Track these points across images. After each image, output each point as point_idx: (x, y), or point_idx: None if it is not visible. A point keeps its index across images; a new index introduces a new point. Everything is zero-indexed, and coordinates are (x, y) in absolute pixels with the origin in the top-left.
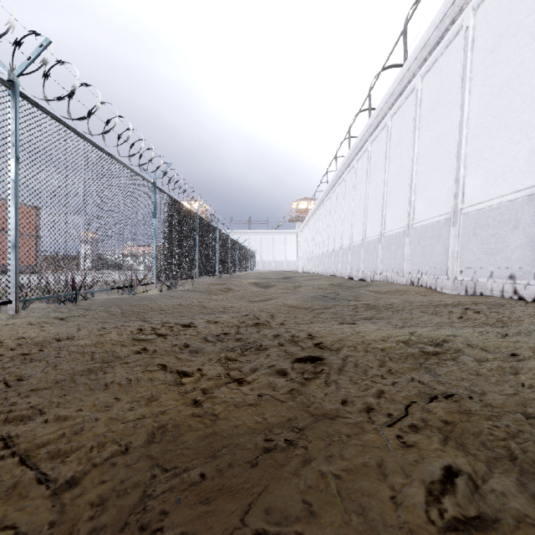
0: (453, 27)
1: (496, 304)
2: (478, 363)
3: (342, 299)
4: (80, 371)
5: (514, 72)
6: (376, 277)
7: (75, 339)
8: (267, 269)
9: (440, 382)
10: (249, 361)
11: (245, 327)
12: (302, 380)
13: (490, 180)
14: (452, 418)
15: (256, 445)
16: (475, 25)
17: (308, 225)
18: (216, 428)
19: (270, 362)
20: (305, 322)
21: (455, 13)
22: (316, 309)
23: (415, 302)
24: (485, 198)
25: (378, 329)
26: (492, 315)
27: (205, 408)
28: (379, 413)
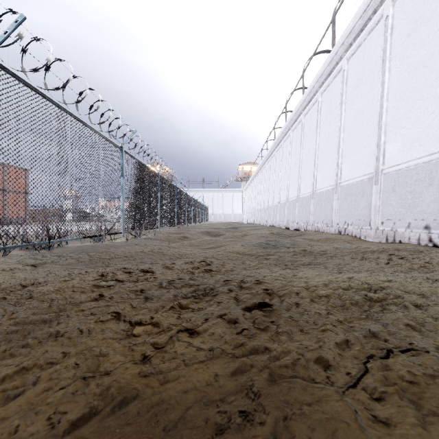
0: (375, 16)
1: (415, 251)
2: (421, 310)
3: (282, 246)
4: (34, 321)
5: (428, 52)
6: (309, 227)
7: (39, 286)
8: (218, 221)
9: (390, 332)
10: (201, 308)
11: (198, 273)
12: (253, 331)
13: (407, 145)
14: (416, 378)
15: (206, 422)
16: (394, 14)
17: (252, 184)
18: (163, 394)
19: (221, 310)
20: (252, 267)
21: (376, 5)
22: (261, 256)
23: (345, 249)
24: (403, 160)
25: (318, 275)
26: (415, 261)
27: (153, 366)
28: (337, 371)
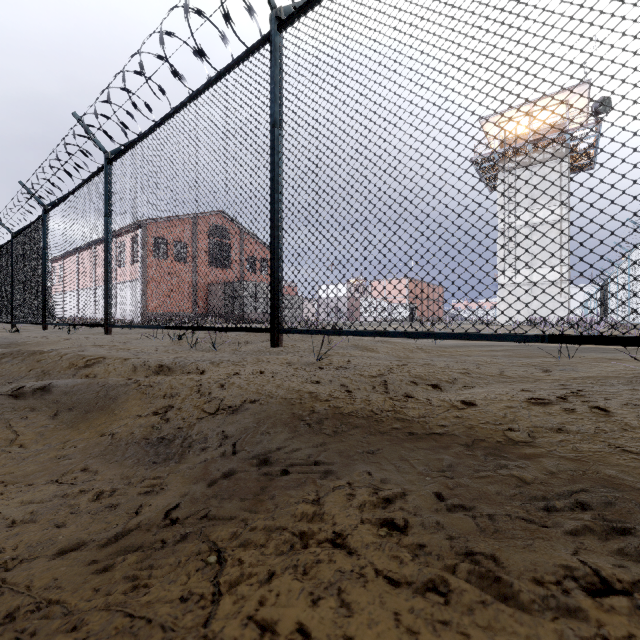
0: None
1: None
2: None
3: None
4: None
5: None
6: None
7: None
8: None
9: None
10: None
11: None
12: None
13: None
14: None
15: None
16: None
17: None
18: None
19: None
20: None
21: None
22: None
23: None
24: None
25: None
26: None
27: None
28: None
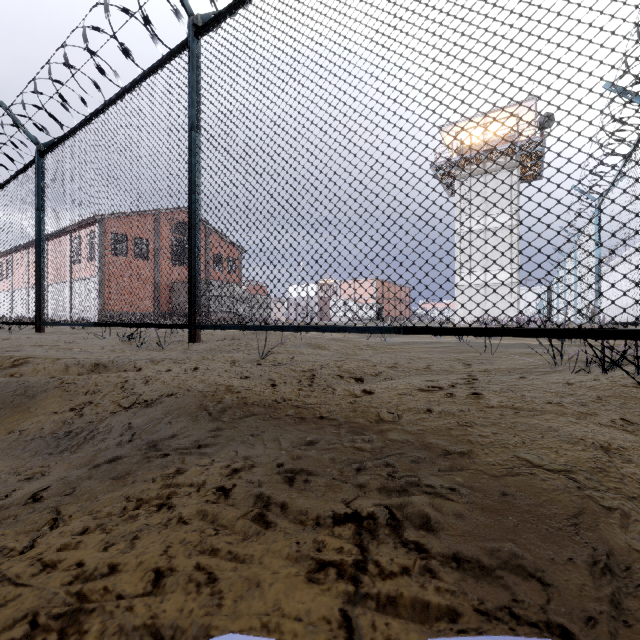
0: None
1: None
2: None
3: None
4: None
5: None
6: (624, 320)
7: None
8: None
9: None
10: None
11: None
12: None
13: None
14: None
15: None
16: None
17: None
18: None
19: None
20: None
21: None
22: None
23: None
24: None
25: None
26: None
27: None
28: None
